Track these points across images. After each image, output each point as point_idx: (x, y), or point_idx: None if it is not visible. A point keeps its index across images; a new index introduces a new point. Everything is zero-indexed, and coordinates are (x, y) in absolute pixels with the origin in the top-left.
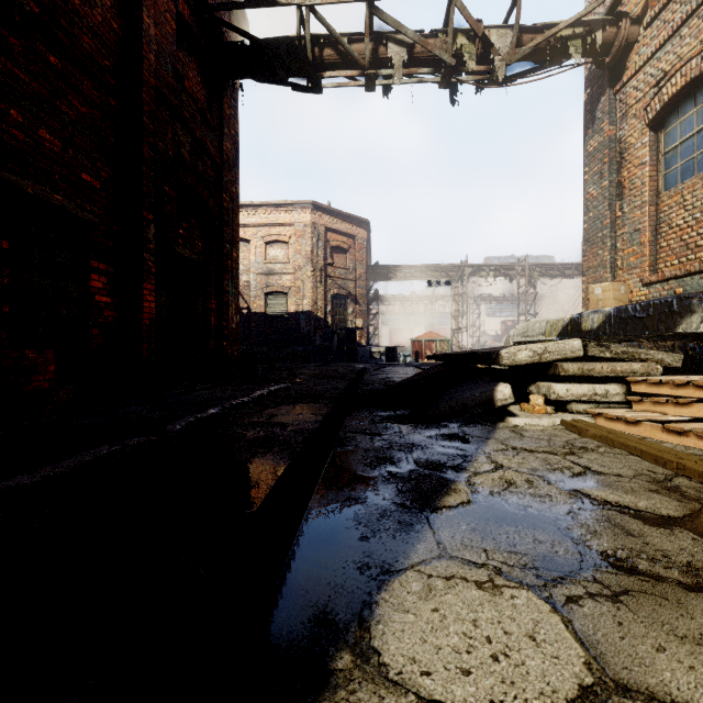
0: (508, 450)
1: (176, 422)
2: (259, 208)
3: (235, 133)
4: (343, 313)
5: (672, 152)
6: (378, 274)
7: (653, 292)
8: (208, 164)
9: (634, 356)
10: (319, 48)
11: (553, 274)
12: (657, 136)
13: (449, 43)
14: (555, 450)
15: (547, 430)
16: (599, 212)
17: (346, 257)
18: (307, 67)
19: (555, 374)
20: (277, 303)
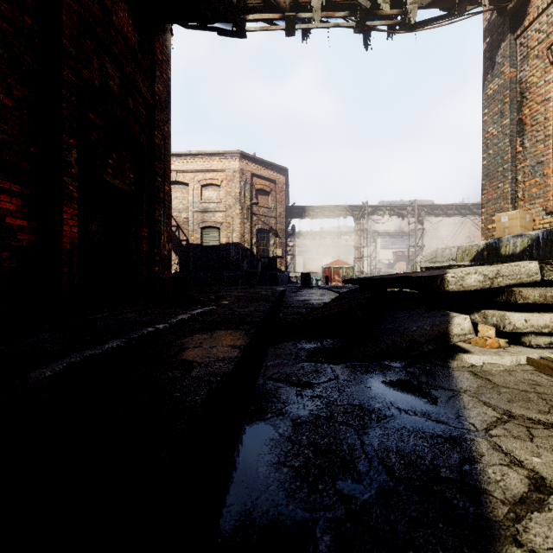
0: (506, 422)
1: (51, 364)
2: (196, 156)
3: (167, 78)
4: (266, 245)
5: None
6: (295, 212)
7: None
8: (139, 101)
9: None
10: None
11: (437, 213)
12: None
13: None
14: None
15: (515, 371)
16: (499, 149)
17: (268, 198)
18: (231, 9)
19: (509, 301)
20: (211, 236)
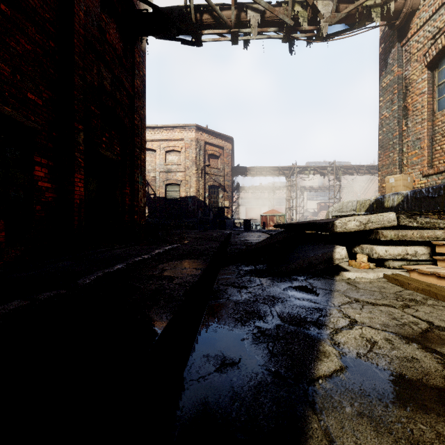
0: (352, 303)
1: (87, 276)
2: (161, 129)
3: (143, 74)
4: (216, 197)
5: (444, 84)
6: (239, 172)
7: (430, 181)
8: (123, 93)
9: (435, 225)
10: (199, 14)
11: (351, 172)
12: (433, 74)
13: (289, 10)
14: (393, 303)
15: (374, 282)
16: (390, 127)
17: (218, 161)
18: (191, 26)
19: (376, 238)
20: (173, 191)
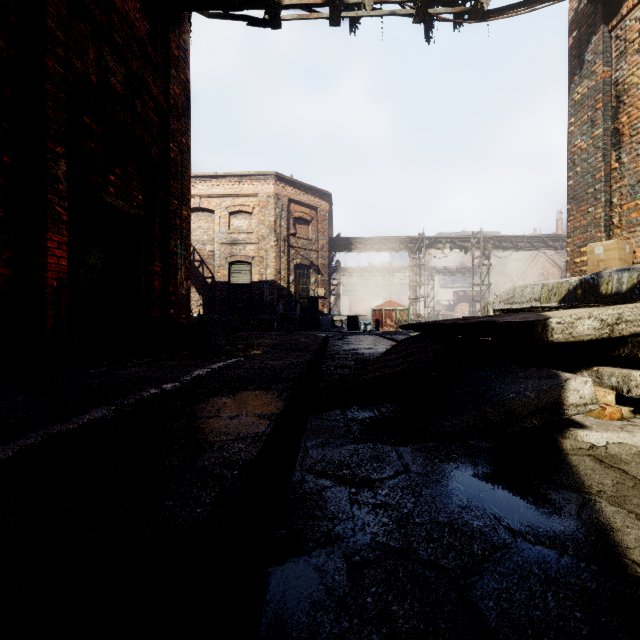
0: None
1: None
2: (223, 178)
3: (185, 79)
4: (305, 283)
5: None
6: (339, 245)
7: None
8: (149, 105)
9: None
10: None
11: (506, 246)
12: None
13: None
14: None
15: None
16: (589, 165)
17: (309, 228)
18: None
19: (634, 355)
20: (241, 273)
